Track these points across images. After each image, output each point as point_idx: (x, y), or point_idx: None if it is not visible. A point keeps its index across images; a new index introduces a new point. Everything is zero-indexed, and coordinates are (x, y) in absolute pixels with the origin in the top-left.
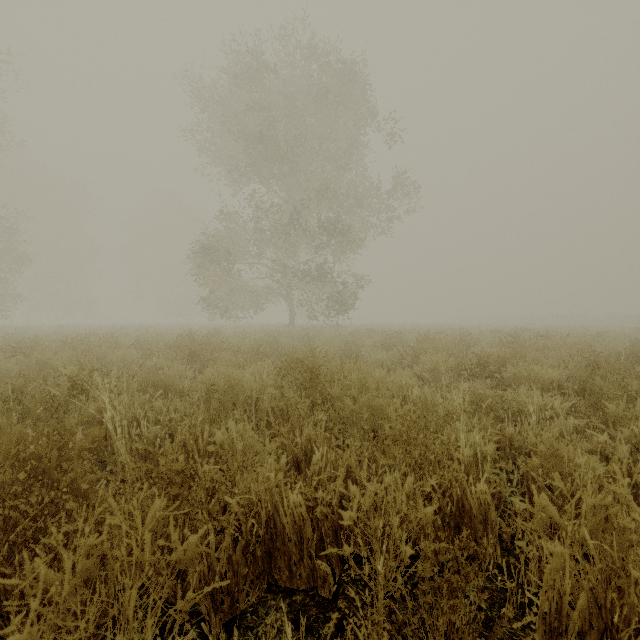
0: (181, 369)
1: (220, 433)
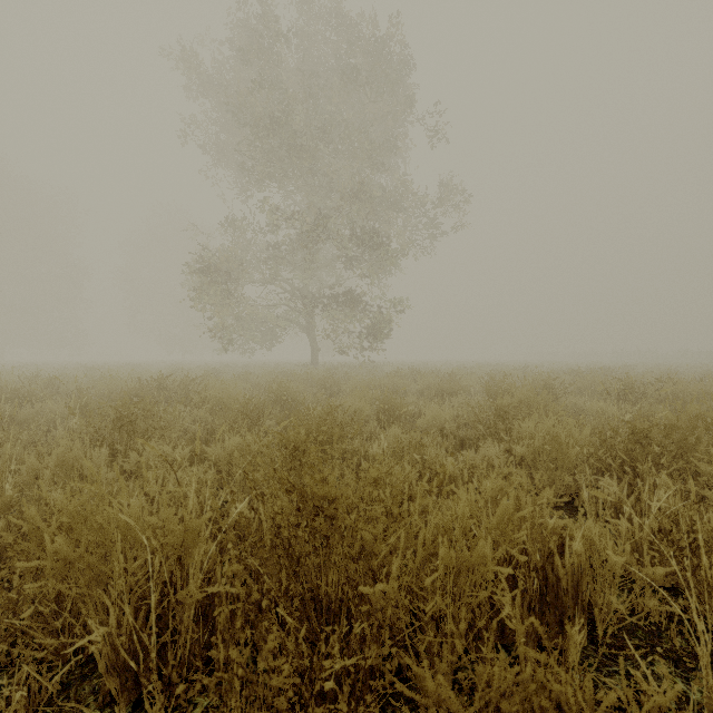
0: (71, 457)
1: None
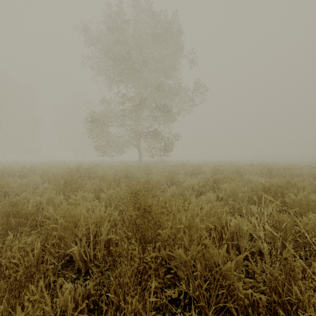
0: (51, 196)
1: None
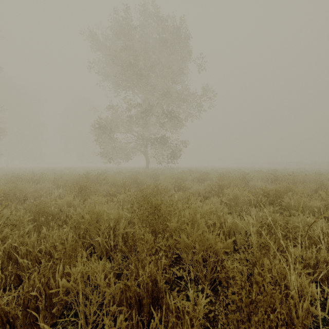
0: (70, 200)
1: (64, 281)
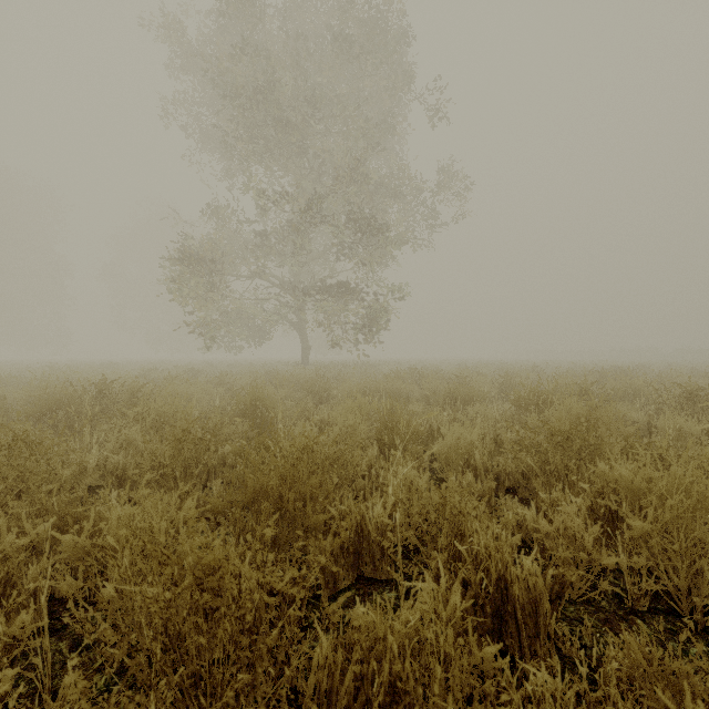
0: None
1: None
